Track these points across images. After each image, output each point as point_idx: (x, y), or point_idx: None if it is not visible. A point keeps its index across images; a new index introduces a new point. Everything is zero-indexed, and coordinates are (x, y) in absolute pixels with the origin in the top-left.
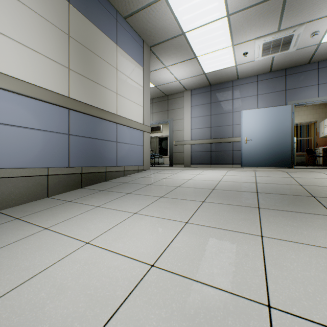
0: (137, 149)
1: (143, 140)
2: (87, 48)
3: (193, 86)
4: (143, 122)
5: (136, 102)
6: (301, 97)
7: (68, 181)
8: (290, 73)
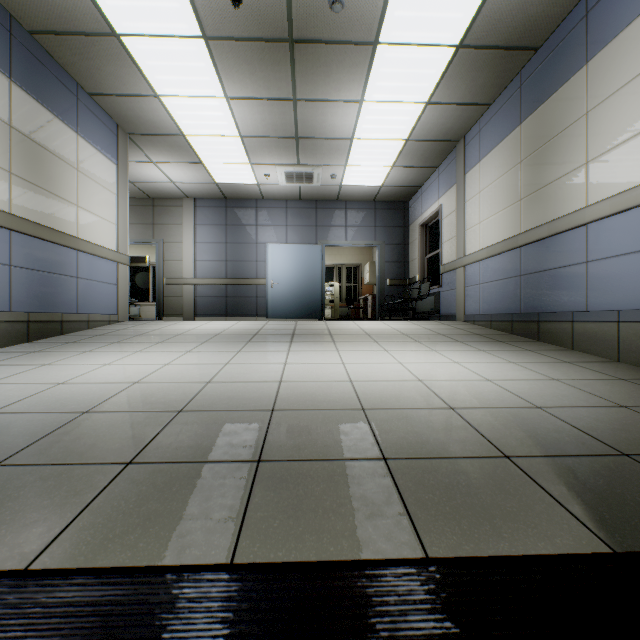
0: (109, 290)
1: (117, 276)
2: (35, 142)
3: (200, 194)
4: (117, 248)
5: (106, 219)
6: (332, 237)
7: (11, 331)
8: (321, 207)
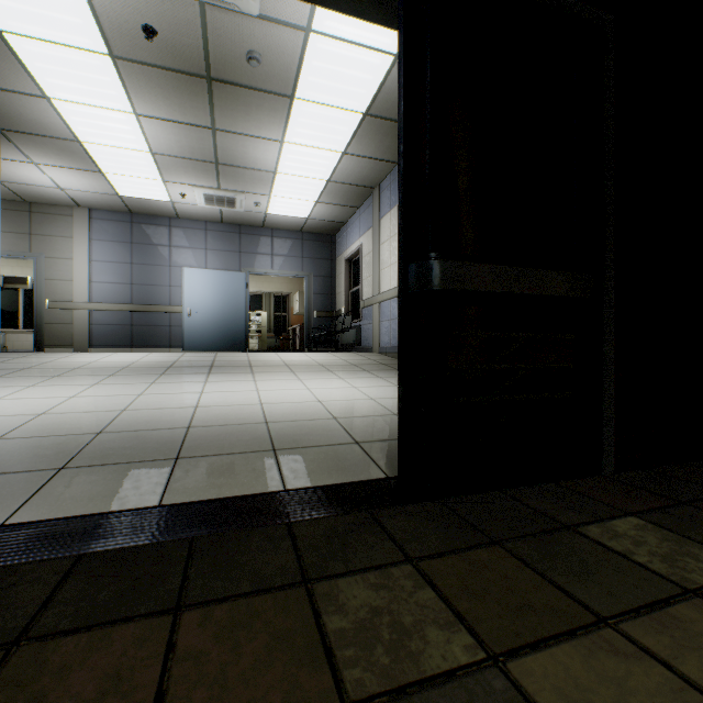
0: None
1: None
2: None
3: (97, 204)
4: None
5: None
6: (257, 265)
7: None
8: (246, 232)
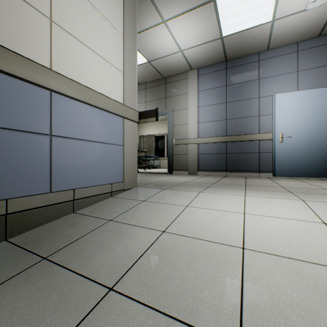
0: (110, 152)
1: (122, 134)
2: None
3: (202, 61)
4: (122, 100)
5: (106, 59)
6: None
7: None
8: None
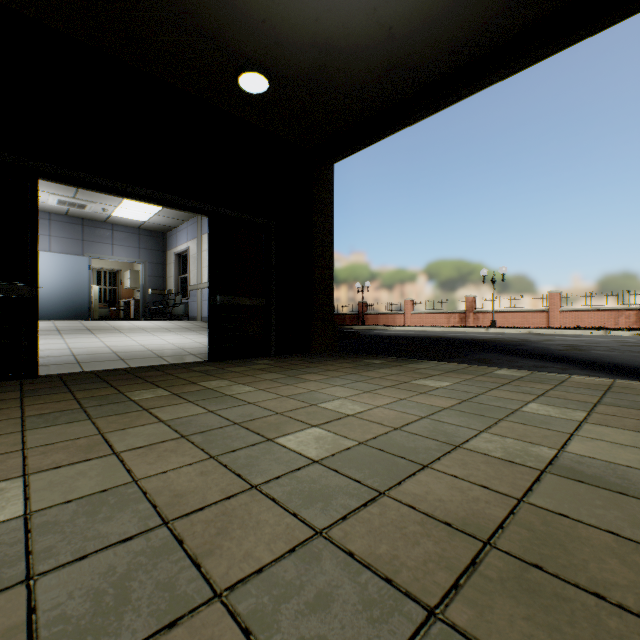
0: None
1: None
2: None
3: None
4: None
5: None
6: (99, 252)
7: None
8: (89, 225)
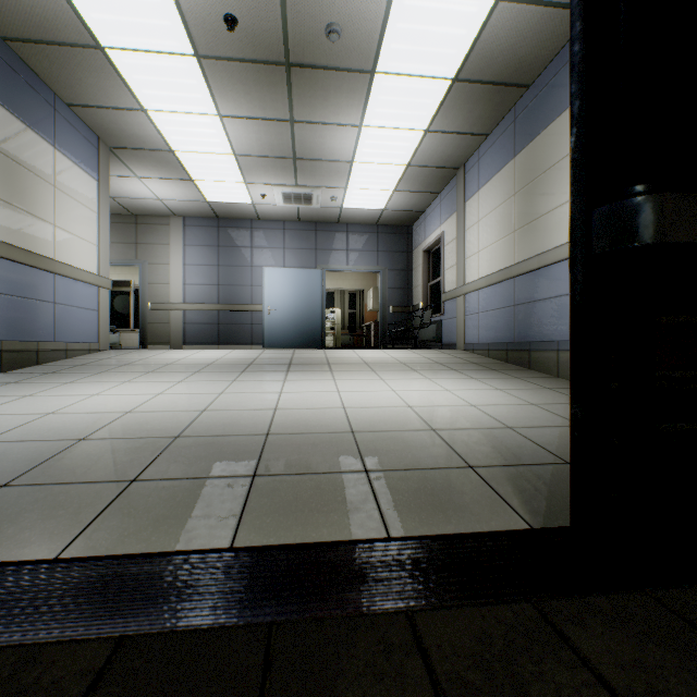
0: (89, 316)
1: (98, 301)
2: (8, 156)
3: (189, 212)
4: (98, 271)
5: (86, 239)
6: (332, 262)
7: None
8: (321, 229)
